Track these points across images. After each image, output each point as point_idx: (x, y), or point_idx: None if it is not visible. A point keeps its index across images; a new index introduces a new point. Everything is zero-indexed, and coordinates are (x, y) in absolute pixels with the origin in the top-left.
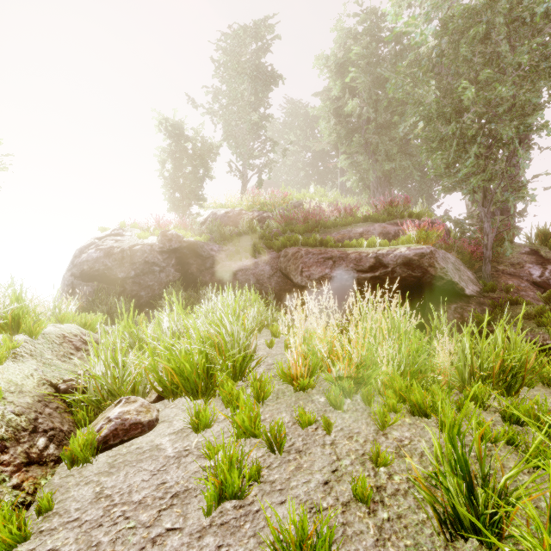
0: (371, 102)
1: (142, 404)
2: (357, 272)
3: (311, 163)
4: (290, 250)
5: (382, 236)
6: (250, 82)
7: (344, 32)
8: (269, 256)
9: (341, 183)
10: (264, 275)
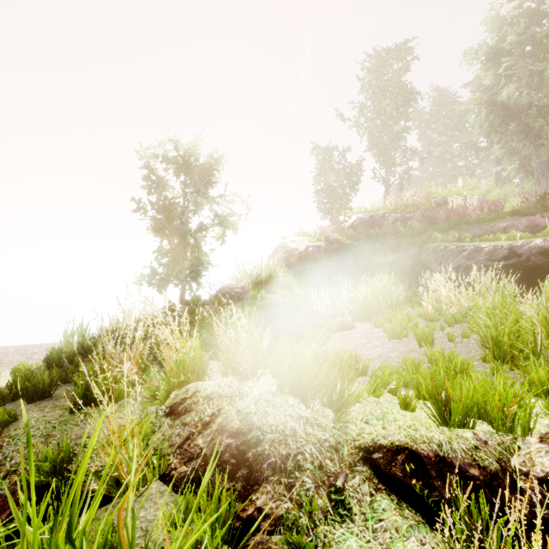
0: (533, 83)
1: (347, 320)
2: (490, 261)
3: (461, 151)
4: (430, 246)
5: (529, 229)
6: (392, 96)
7: (497, 22)
8: (412, 251)
9: (496, 172)
10: (407, 267)
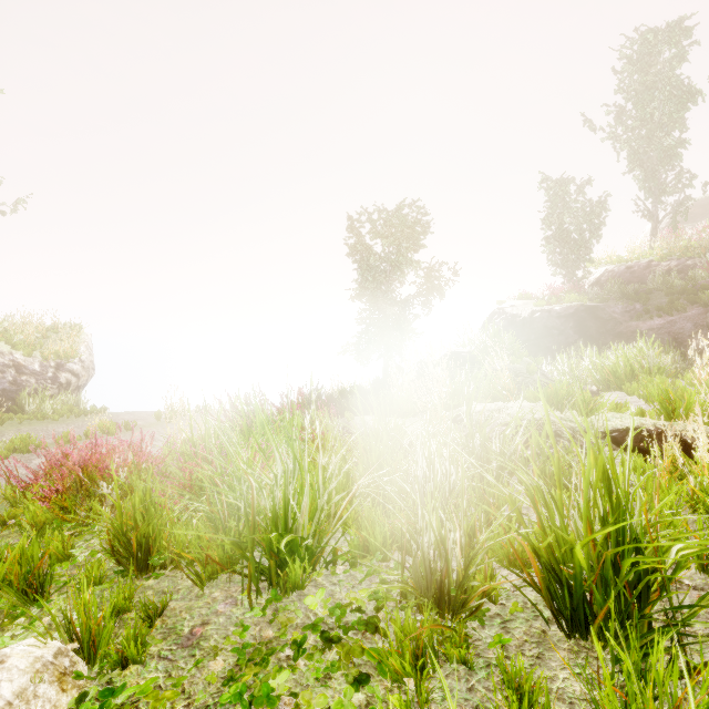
0: None
1: (591, 388)
2: None
3: None
4: None
5: None
6: (663, 94)
7: None
8: (692, 312)
9: None
10: (684, 333)
